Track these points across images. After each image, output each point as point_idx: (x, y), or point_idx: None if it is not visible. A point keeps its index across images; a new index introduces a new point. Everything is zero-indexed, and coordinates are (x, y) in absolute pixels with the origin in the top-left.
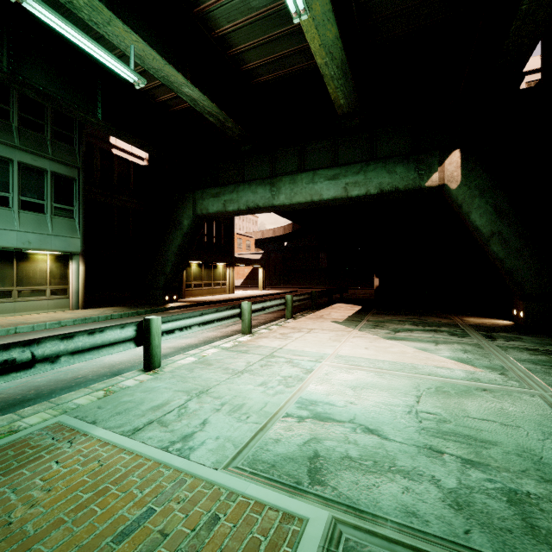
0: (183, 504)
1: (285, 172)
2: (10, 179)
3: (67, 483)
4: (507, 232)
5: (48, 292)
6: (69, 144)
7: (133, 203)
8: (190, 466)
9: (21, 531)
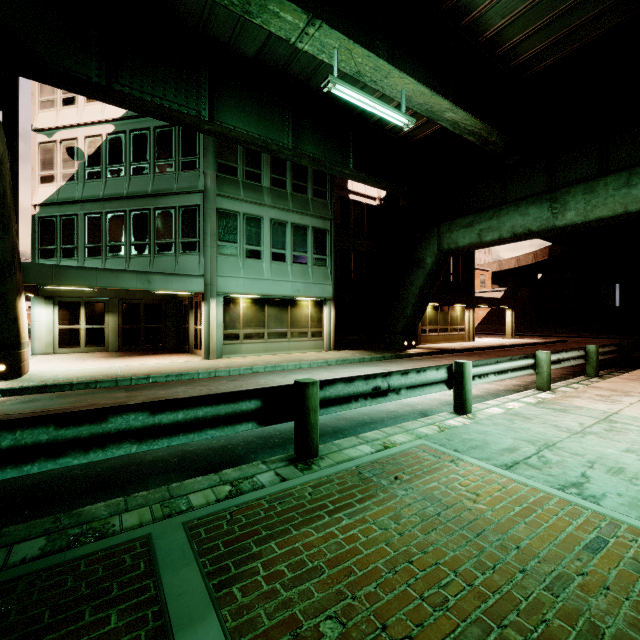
0: (638, 544)
1: (573, 180)
2: (286, 238)
3: (487, 493)
4: None
5: (309, 334)
6: (323, 199)
7: (366, 245)
8: (609, 512)
9: (485, 517)
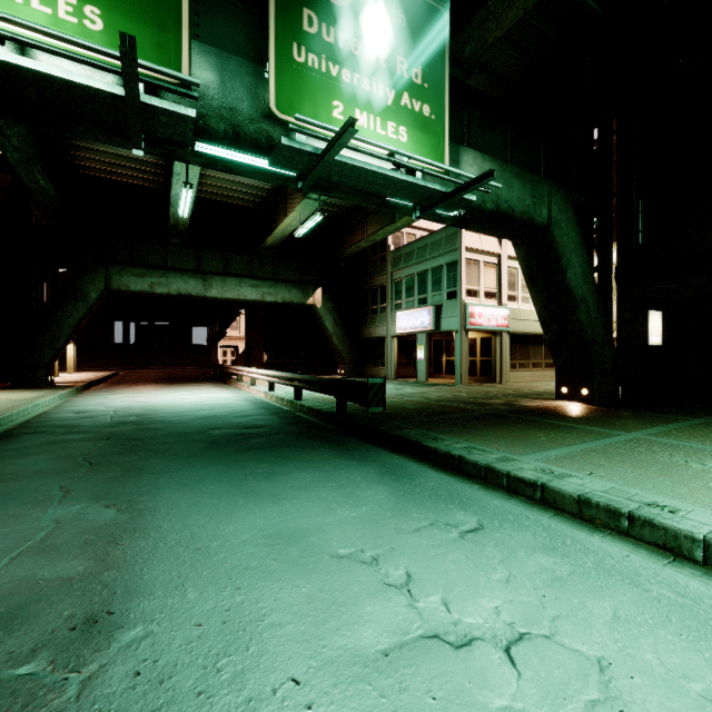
0: None
1: (211, 270)
2: None
3: None
4: (339, 333)
5: None
6: None
7: None
8: None
9: None
